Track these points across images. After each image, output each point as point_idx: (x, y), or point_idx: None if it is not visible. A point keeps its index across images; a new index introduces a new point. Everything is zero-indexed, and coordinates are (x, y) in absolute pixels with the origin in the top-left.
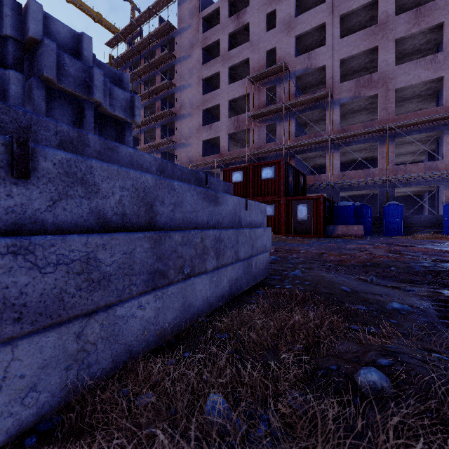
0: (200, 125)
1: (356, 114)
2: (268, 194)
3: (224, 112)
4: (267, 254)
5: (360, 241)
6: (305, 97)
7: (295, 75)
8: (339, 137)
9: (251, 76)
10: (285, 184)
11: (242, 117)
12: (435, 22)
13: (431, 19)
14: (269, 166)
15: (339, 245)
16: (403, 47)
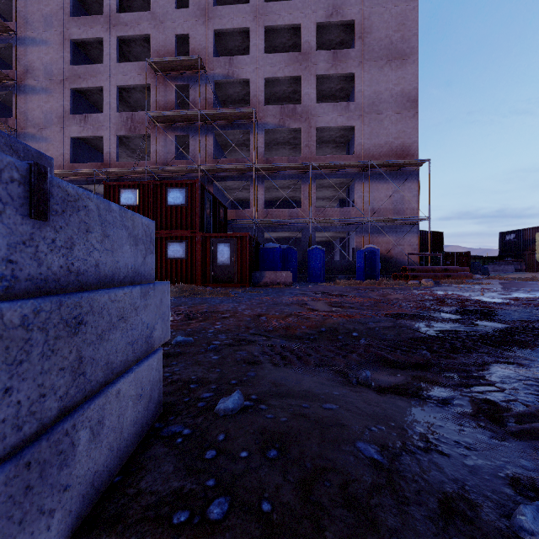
0: (66, 111)
1: (280, 147)
2: (177, 227)
3: (111, 102)
4: (155, 359)
5: (293, 291)
6: (226, 110)
7: (213, 79)
8: (264, 167)
9: (153, 61)
10: (201, 215)
11: (139, 116)
12: (348, 71)
13: (345, 66)
14: (179, 188)
15: (274, 298)
16: (322, 87)
